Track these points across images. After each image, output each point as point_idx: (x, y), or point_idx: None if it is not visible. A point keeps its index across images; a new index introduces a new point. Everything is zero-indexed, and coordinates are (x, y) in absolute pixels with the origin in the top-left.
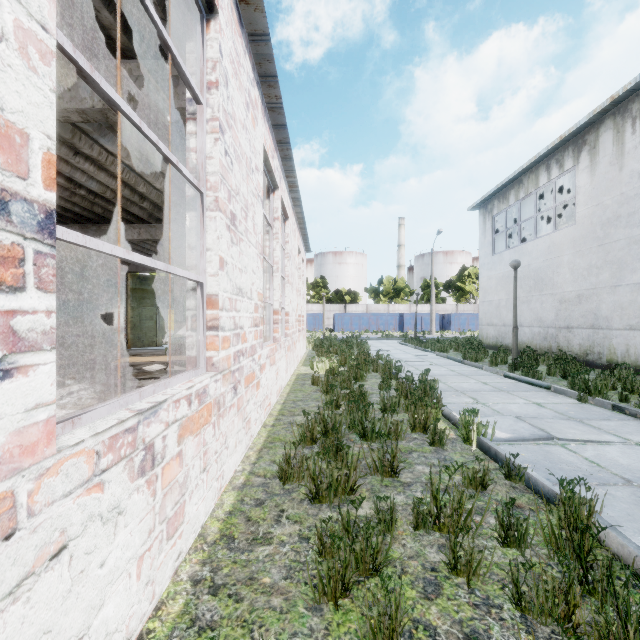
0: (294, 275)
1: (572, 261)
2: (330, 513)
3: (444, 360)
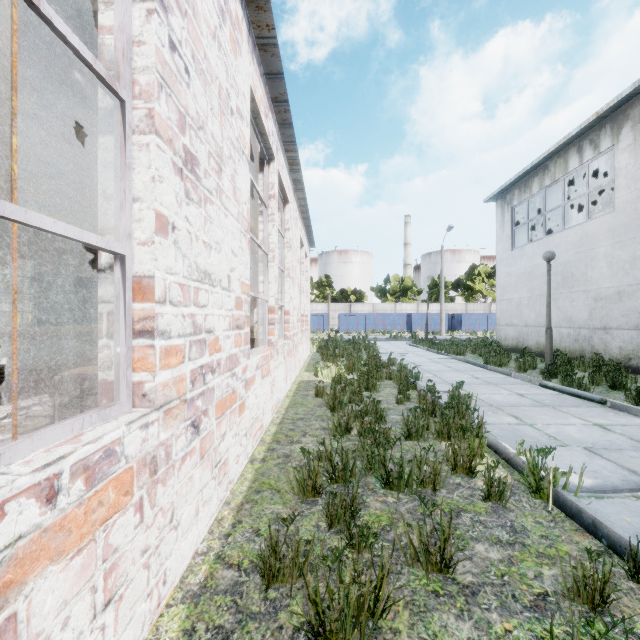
0: (296, 269)
1: (610, 253)
2: None
3: (463, 364)
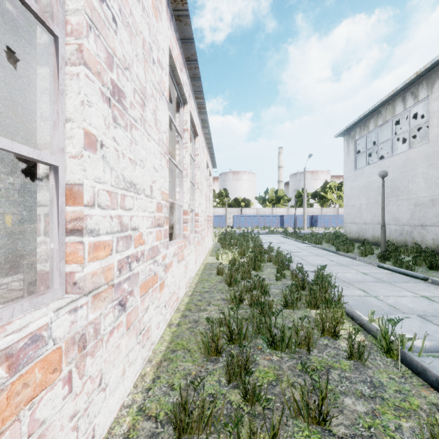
0: (203, 183)
1: (426, 172)
2: None
3: (321, 251)
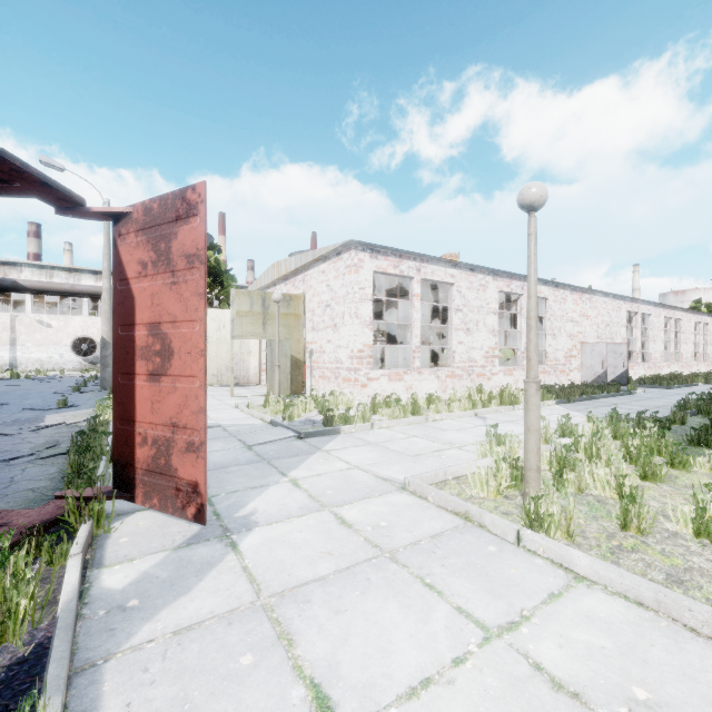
0: None
1: None
2: None
3: None
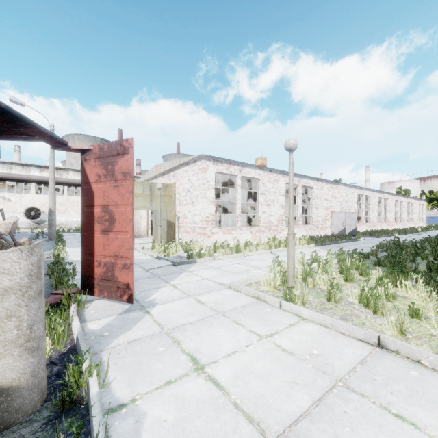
0: (416, 211)
1: None
2: None
3: None
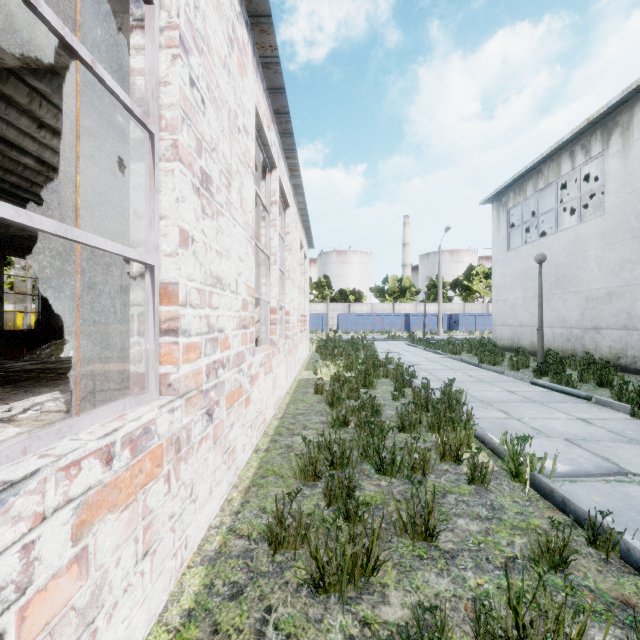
0: (296, 271)
1: (601, 255)
2: (341, 616)
3: (458, 363)
